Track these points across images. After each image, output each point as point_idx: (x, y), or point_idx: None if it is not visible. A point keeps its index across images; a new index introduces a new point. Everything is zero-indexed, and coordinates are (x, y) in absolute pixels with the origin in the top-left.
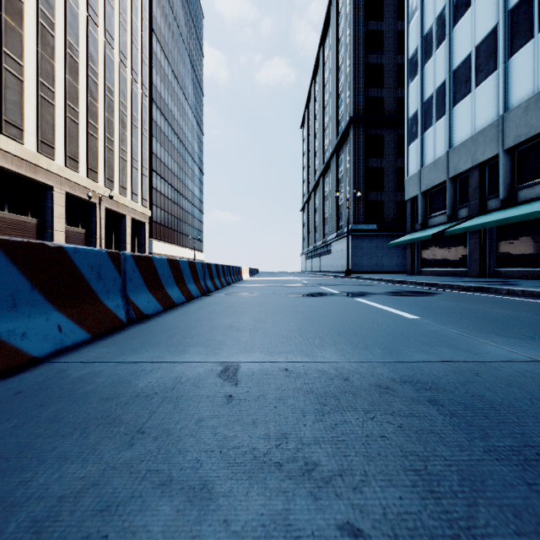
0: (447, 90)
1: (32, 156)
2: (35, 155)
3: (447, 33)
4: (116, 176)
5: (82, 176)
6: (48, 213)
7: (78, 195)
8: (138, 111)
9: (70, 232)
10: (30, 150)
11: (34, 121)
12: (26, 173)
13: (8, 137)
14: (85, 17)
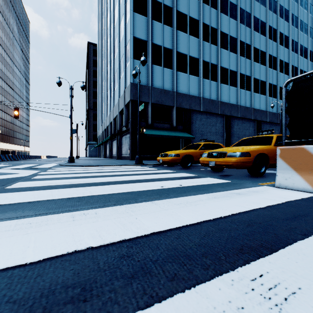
0: (99, 115)
1: None
2: None
3: (99, 102)
4: None
5: None
6: None
7: None
8: None
9: None
10: None
11: None
12: None
13: None
14: None
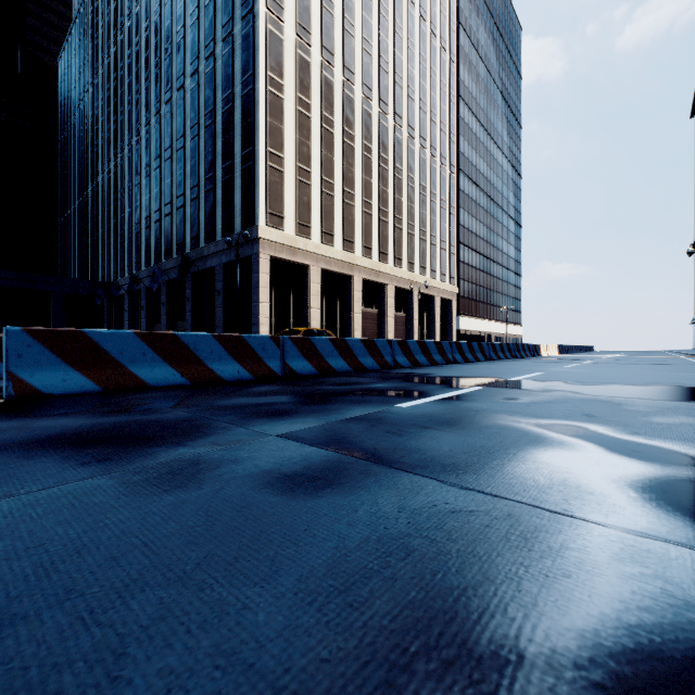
0: None
1: (376, 266)
2: (377, 264)
3: None
4: (427, 263)
5: (404, 271)
6: (384, 304)
7: (401, 286)
8: (446, 193)
9: (396, 317)
10: (375, 262)
11: (377, 240)
12: (373, 278)
13: (365, 257)
14: (406, 138)
